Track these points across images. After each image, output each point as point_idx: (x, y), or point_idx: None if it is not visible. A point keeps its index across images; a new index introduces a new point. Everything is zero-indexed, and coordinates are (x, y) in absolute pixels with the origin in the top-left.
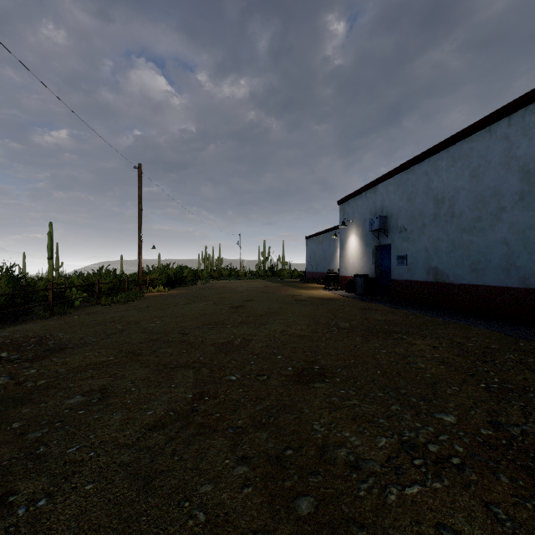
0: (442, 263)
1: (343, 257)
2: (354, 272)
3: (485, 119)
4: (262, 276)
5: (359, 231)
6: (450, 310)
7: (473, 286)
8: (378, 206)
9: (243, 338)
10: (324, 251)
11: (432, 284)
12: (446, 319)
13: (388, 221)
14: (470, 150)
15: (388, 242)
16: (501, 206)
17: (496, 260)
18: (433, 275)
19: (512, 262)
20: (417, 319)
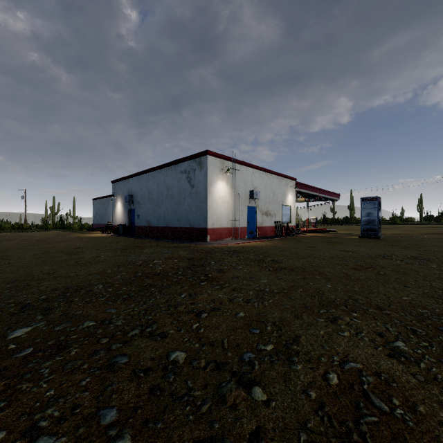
0: (150, 218)
1: (114, 214)
2: (120, 223)
3: (159, 166)
4: (51, 228)
5: (122, 200)
6: (151, 237)
7: (157, 227)
8: (130, 189)
9: (52, 246)
10: (106, 209)
11: (148, 227)
12: (144, 239)
13: (134, 198)
14: (157, 175)
15: (134, 207)
16: (163, 199)
17: (162, 217)
18: (148, 223)
19: (165, 218)
20: (133, 240)
